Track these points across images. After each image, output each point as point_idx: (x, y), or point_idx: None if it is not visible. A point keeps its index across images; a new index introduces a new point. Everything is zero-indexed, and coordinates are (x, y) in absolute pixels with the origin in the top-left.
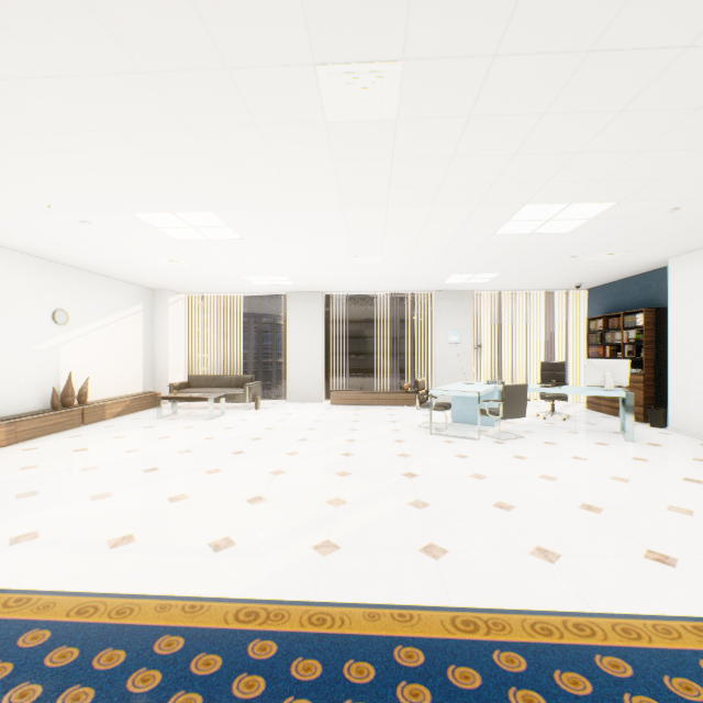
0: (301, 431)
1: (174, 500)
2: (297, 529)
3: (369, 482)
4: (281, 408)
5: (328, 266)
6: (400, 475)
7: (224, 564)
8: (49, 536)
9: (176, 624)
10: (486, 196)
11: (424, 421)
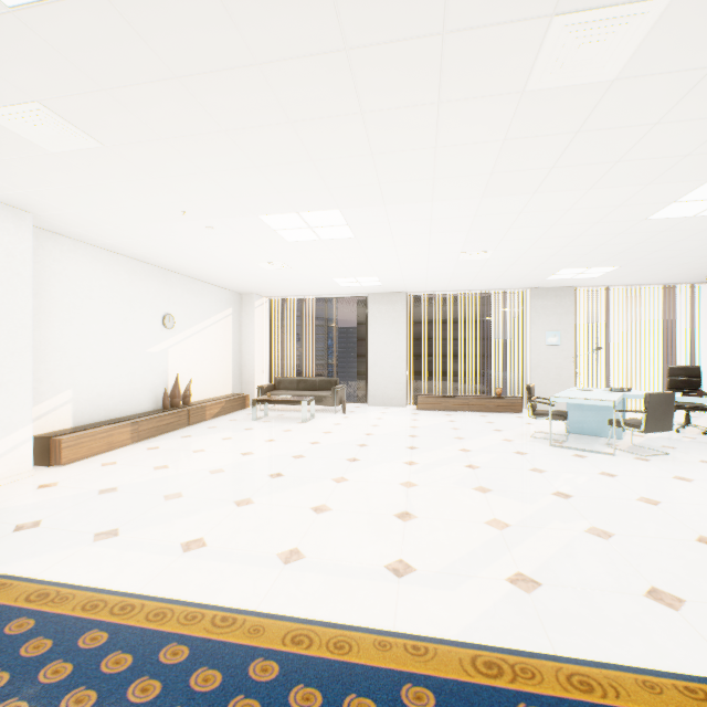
0: (404, 438)
1: (318, 511)
2: (474, 556)
3: (520, 502)
4: (367, 412)
5: (428, 264)
6: (550, 494)
7: (417, 593)
8: (217, 544)
9: (410, 670)
10: (665, 172)
11: (532, 430)
